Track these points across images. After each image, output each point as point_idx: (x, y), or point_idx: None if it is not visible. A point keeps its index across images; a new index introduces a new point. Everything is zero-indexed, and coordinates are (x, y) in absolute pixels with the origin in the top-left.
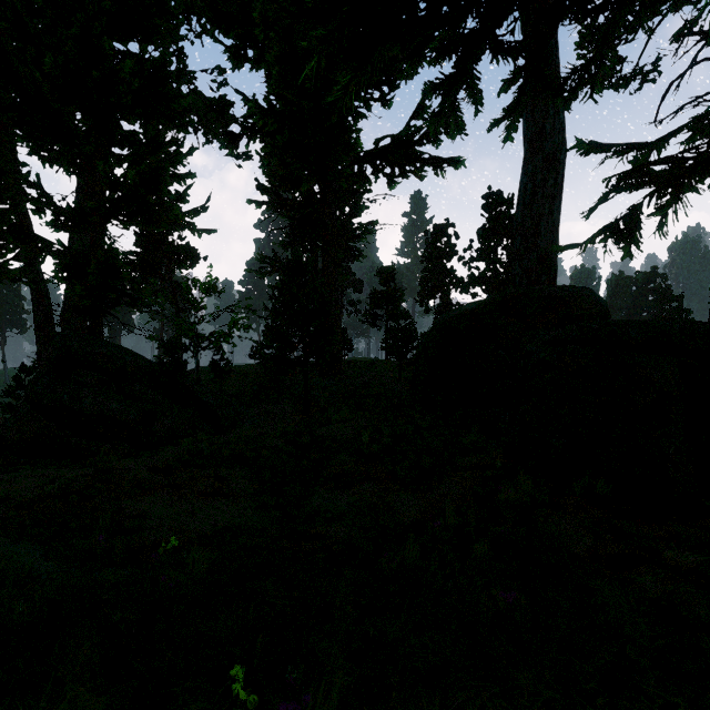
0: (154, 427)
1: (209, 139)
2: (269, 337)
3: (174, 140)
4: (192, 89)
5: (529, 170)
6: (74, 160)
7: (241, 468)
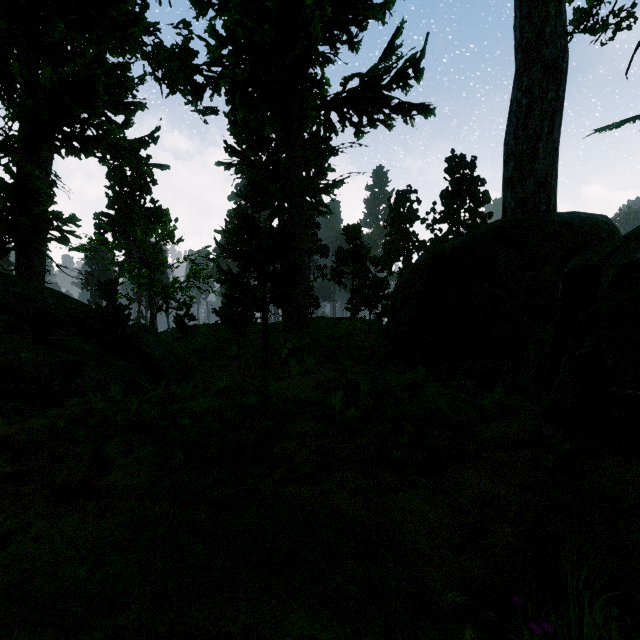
0: (77, 382)
1: (172, 89)
2: (220, 278)
3: (121, 65)
4: (157, 42)
5: (524, 83)
6: (1, 77)
7: (142, 443)
